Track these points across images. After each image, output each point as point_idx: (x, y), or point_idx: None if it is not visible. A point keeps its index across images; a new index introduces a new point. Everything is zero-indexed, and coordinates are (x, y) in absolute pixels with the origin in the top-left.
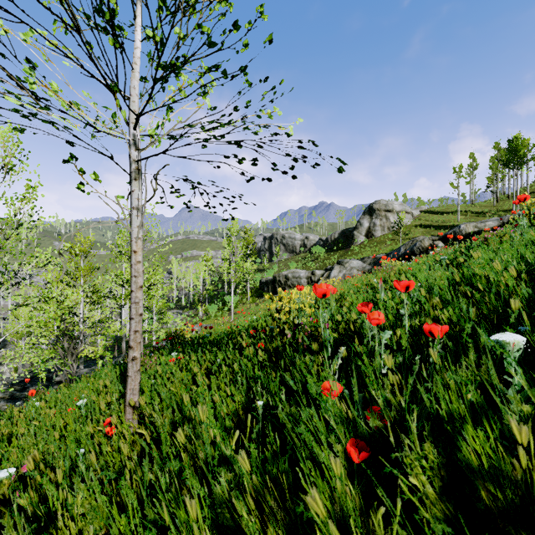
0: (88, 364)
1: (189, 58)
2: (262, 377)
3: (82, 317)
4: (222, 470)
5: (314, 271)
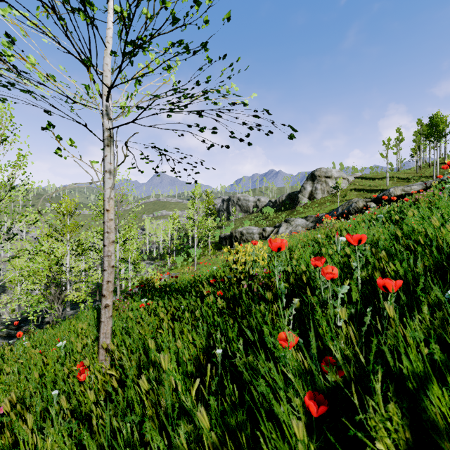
0: (74, 306)
1: (154, 33)
2: (221, 323)
3: (68, 267)
4: (182, 424)
5: (265, 228)
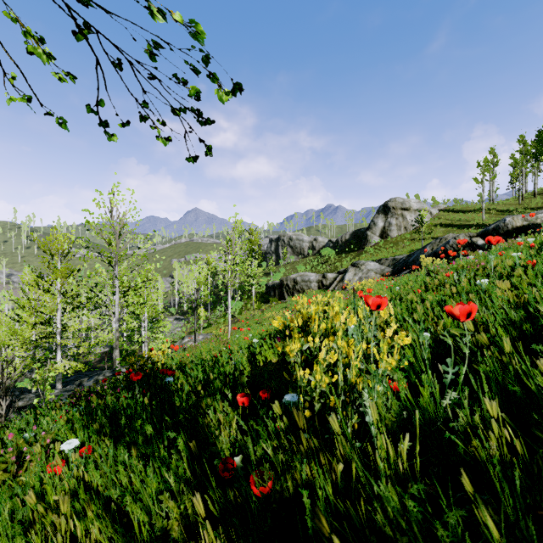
0: (77, 376)
1: None
2: None
3: (57, 327)
4: None
5: (326, 274)
